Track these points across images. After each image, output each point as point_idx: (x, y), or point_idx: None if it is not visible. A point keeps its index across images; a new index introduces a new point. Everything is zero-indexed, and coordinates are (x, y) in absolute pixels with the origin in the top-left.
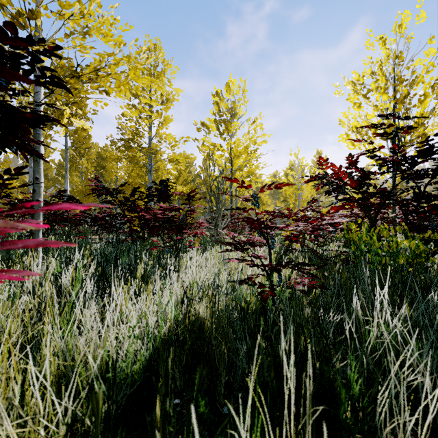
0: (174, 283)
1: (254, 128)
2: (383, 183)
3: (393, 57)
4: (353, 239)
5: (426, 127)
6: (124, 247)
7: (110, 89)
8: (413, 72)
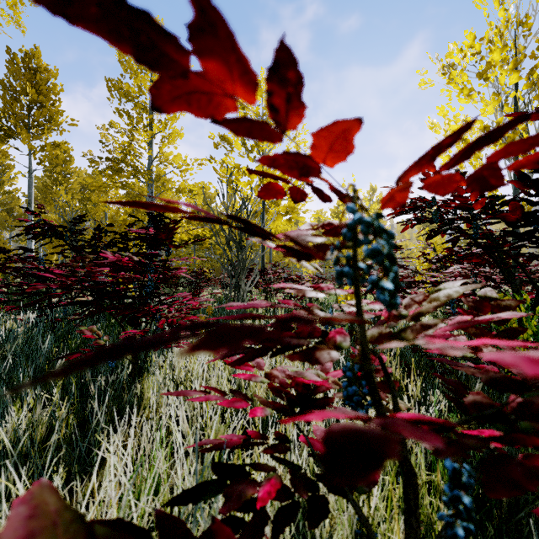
0: None
1: (295, 146)
2: None
3: (517, 22)
4: None
5: None
6: (59, 333)
7: None
8: None
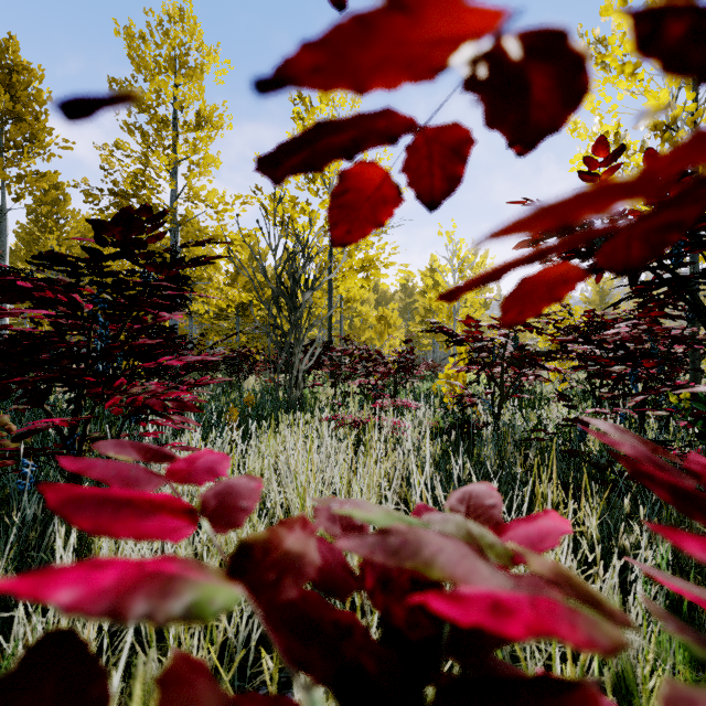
0: None
1: None
2: None
3: None
4: None
5: None
6: None
7: None
8: None
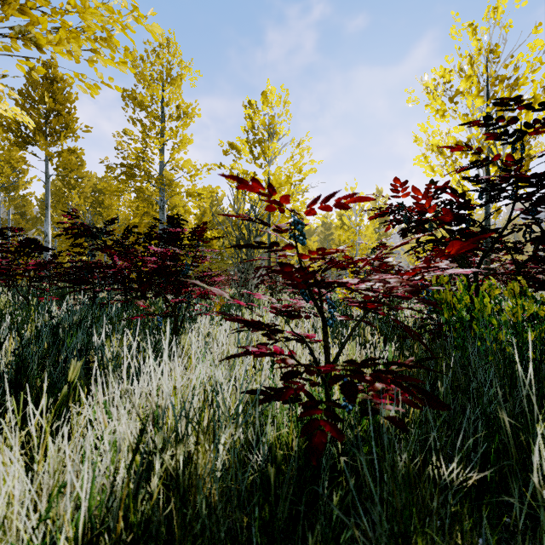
0: (115, 412)
1: (299, 152)
2: (485, 219)
3: (487, 51)
4: (446, 301)
5: (528, 148)
6: (105, 313)
7: (41, 36)
8: (516, 69)
